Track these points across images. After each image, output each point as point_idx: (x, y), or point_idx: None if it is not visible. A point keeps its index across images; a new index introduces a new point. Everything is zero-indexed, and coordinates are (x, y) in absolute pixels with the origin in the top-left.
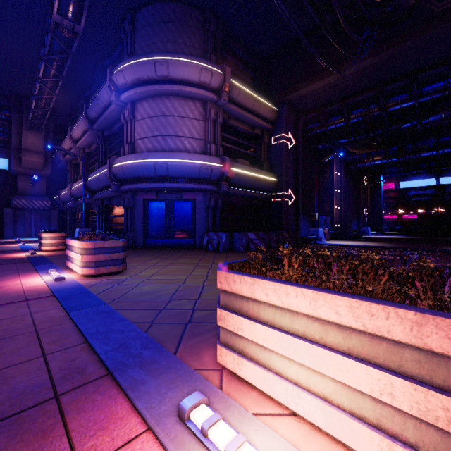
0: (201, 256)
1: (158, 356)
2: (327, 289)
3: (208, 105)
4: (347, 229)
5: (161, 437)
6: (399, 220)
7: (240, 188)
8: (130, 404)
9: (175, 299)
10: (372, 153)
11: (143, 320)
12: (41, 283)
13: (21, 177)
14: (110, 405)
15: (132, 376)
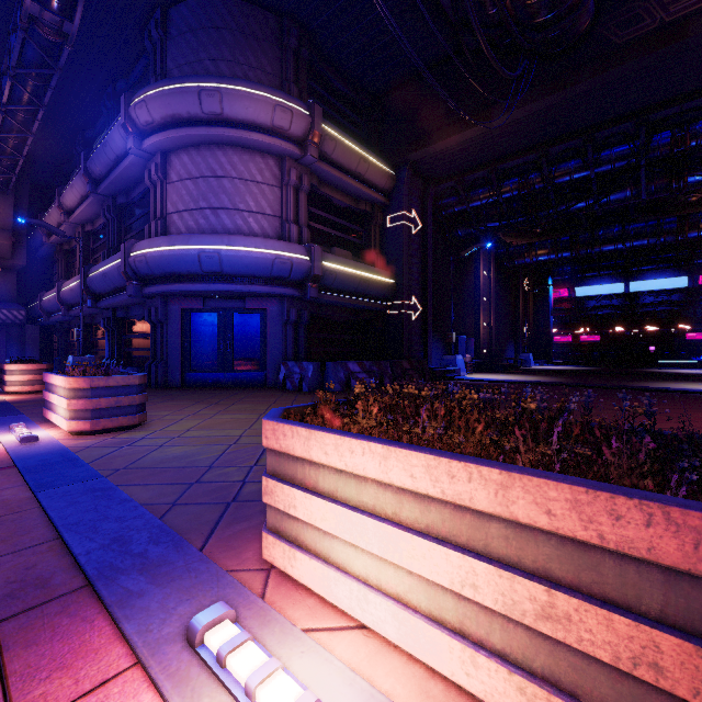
0: (274, 399)
1: (174, 554)
2: (402, 443)
3: (287, 163)
4: (500, 356)
5: (155, 673)
6: (576, 343)
7: (338, 293)
8: (115, 629)
9: (217, 467)
10: (535, 244)
11: (160, 500)
12: None
13: None
14: (81, 632)
15: (126, 586)
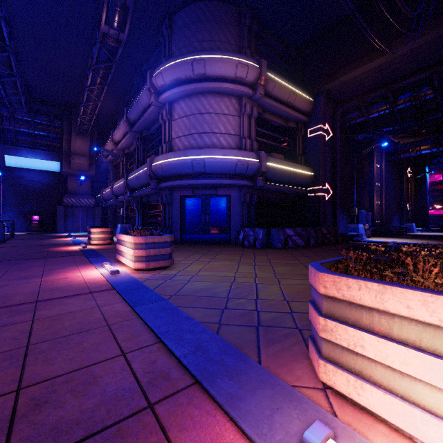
0: (240, 252)
1: (243, 365)
2: None
3: (244, 100)
4: (388, 225)
5: None
6: None
7: (275, 183)
8: (234, 426)
9: (232, 298)
10: (418, 142)
11: (209, 320)
12: (99, 276)
13: (70, 178)
14: (211, 424)
15: (224, 388)
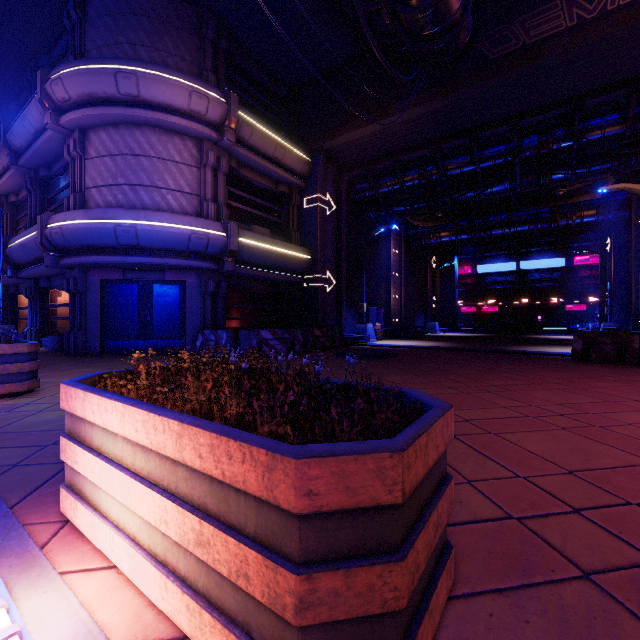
0: None
1: None
2: (139, 402)
3: (205, 145)
4: (410, 325)
5: None
6: (479, 313)
7: (255, 267)
8: None
9: None
10: (439, 227)
11: (3, 462)
12: None
13: None
14: None
15: None
